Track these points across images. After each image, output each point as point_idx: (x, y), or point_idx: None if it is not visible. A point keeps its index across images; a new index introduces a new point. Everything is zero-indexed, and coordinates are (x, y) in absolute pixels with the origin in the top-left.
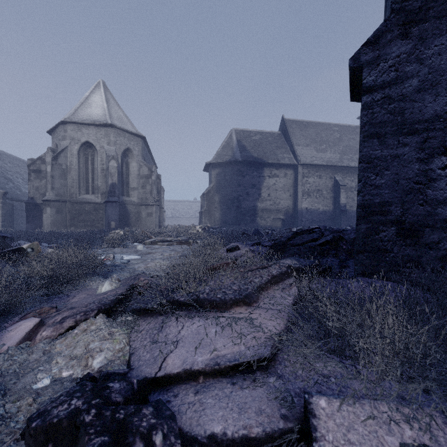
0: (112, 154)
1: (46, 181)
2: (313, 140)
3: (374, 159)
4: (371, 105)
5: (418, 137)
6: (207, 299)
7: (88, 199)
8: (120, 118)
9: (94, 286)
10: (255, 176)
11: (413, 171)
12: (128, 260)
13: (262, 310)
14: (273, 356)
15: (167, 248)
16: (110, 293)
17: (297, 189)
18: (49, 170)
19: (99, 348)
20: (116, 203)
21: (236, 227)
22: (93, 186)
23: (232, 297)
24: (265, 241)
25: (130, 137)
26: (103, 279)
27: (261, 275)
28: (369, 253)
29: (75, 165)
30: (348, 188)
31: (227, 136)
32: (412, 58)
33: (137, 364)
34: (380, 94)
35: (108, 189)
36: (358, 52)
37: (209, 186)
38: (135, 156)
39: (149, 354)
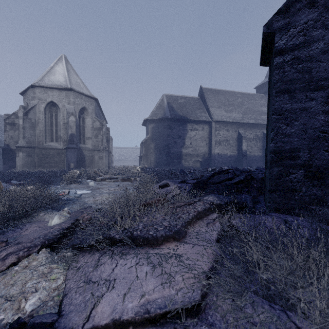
0: (71, 111)
1: (18, 132)
2: (223, 104)
3: (285, 111)
4: (283, 65)
5: (323, 93)
6: (140, 237)
7: (52, 146)
8: (78, 84)
9: (47, 219)
10: (181, 129)
11: (319, 122)
12: (80, 195)
13: (190, 246)
14: (203, 299)
15: (113, 184)
16: (56, 228)
17: (211, 139)
18: (21, 123)
19: (35, 288)
20: (74, 149)
21: (166, 167)
22: (56, 135)
23: (163, 233)
24: (189, 179)
25: (86, 99)
26: (55, 212)
27: (188, 211)
28: (280, 192)
29: (42, 119)
30: (248, 138)
31: (160, 99)
32: (318, 24)
33: (67, 309)
34: (290, 56)
35: (68, 138)
36: (271, 20)
37: (147, 136)
38: (89, 113)
39: (81, 297)
